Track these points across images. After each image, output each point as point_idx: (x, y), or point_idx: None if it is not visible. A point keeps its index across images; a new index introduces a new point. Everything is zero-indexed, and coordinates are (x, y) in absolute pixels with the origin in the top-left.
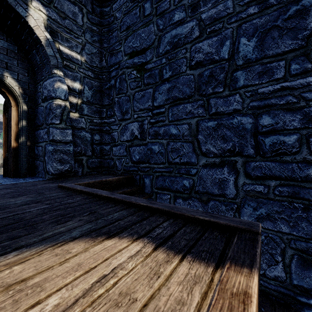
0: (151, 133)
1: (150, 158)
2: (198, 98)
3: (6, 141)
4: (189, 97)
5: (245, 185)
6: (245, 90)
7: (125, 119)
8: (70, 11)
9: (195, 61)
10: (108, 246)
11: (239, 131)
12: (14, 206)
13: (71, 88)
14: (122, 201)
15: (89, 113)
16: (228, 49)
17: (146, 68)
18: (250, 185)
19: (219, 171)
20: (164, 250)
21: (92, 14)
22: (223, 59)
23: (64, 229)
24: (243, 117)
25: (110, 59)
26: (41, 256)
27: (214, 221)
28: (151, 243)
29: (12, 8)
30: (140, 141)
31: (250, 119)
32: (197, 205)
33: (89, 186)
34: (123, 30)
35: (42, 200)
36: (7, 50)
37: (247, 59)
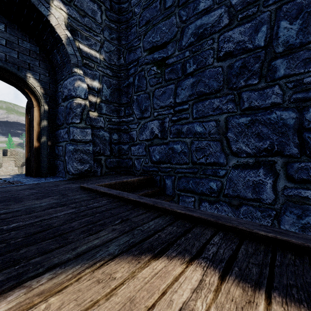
0: (173, 131)
1: (172, 158)
2: (228, 92)
3: (28, 141)
4: (217, 92)
5: (287, 190)
6: (287, 80)
7: (144, 117)
8: (90, 9)
9: (224, 51)
10: (159, 270)
11: (279, 127)
12: (40, 210)
13: (90, 87)
14: (153, 207)
15: (107, 112)
16: (264, 36)
17: (168, 63)
18: (293, 190)
19: (253, 173)
20: (234, 281)
21: (111, 11)
22: (258, 47)
23: (98, 241)
24: (283, 112)
25: (129, 56)
26: (80, 282)
27: (282, 238)
28: (211, 267)
29: (35, 7)
30: (160, 140)
31: (293, 114)
32: (226, 210)
33: (111, 187)
34: (142, 25)
35: (67, 203)
36: (30, 51)
37: (289, 45)
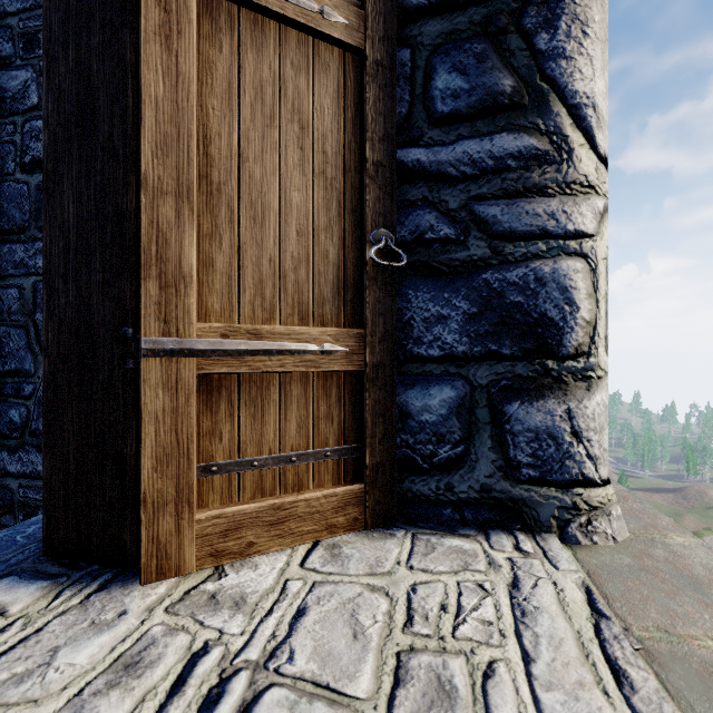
0: None
1: None
2: (36, 235)
3: None
4: (21, 231)
5: None
6: None
7: None
8: None
9: (31, 156)
10: None
11: None
12: None
13: None
14: None
15: None
16: None
17: None
18: None
19: None
20: None
21: None
22: None
23: None
24: None
25: None
26: None
27: None
28: None
29: None
30: None
31: None
32: (35, 460)
33: None
34: None
35: None
36: None
37: None
